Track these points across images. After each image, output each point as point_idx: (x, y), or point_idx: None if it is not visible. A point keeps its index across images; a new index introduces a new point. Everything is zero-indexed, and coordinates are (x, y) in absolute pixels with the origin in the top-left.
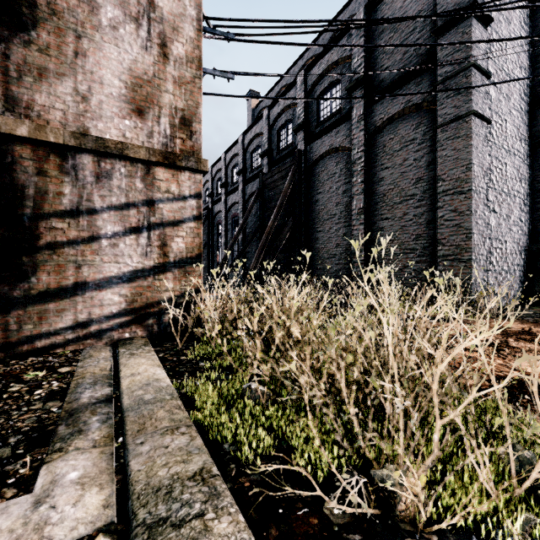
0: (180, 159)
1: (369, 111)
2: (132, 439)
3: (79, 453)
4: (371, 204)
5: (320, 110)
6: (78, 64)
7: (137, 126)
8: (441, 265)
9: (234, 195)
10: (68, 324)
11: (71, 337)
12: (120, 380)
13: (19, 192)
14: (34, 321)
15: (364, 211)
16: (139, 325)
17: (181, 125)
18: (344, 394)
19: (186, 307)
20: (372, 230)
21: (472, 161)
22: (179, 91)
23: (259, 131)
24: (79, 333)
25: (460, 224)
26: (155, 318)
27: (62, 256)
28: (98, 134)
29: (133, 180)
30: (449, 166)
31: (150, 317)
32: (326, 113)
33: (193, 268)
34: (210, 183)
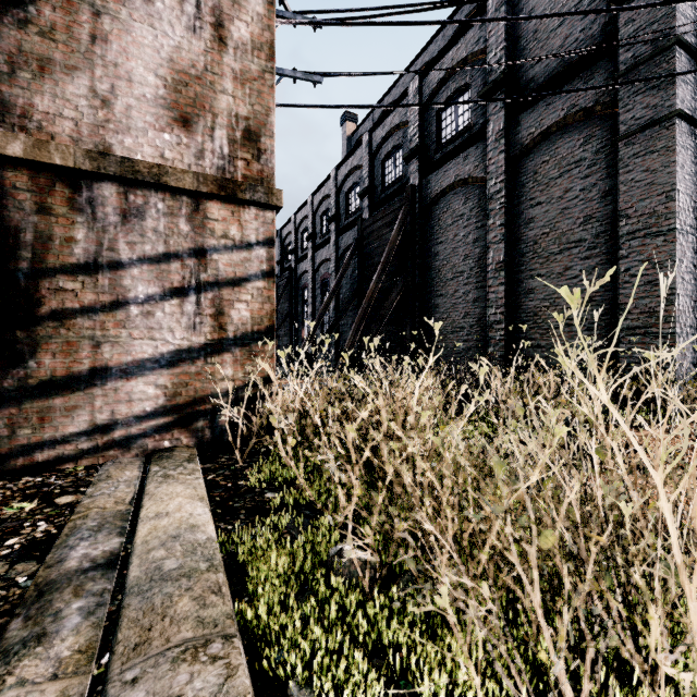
0: (243, 188)
1: (512, 125)
2: (119, 667)
3: (20, 695)
4: (516, 256)
5: (440, 130)
6: (97, 53)
7: (180, 143)
8: (625, 342)
9: (324, 250)
10: (82, 428)
11: (86, 447)
12: (137, 524)
13: (12, 238)
14: (32, 424)
15: (506, 266)
16: (184, 429)
17: (245, 140)
18: (542, 623)
19: (252, 403)
20: (517, 293)
21: (677, 186)
22: (241, 91)
23: (357, 163)
24: (98, 441)
25: (656, 281)
26: (207, 419)
27: (72, 330)
28: (125, 154)
29: (176, 221)
30: (638, 196)
31: (200, 418)
32: (449, 132)
33: (262, 347)
34: (293, 235)
